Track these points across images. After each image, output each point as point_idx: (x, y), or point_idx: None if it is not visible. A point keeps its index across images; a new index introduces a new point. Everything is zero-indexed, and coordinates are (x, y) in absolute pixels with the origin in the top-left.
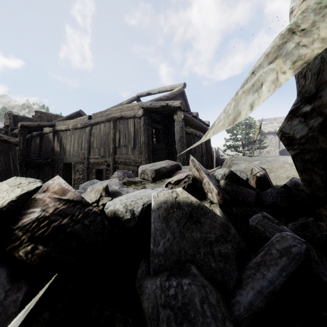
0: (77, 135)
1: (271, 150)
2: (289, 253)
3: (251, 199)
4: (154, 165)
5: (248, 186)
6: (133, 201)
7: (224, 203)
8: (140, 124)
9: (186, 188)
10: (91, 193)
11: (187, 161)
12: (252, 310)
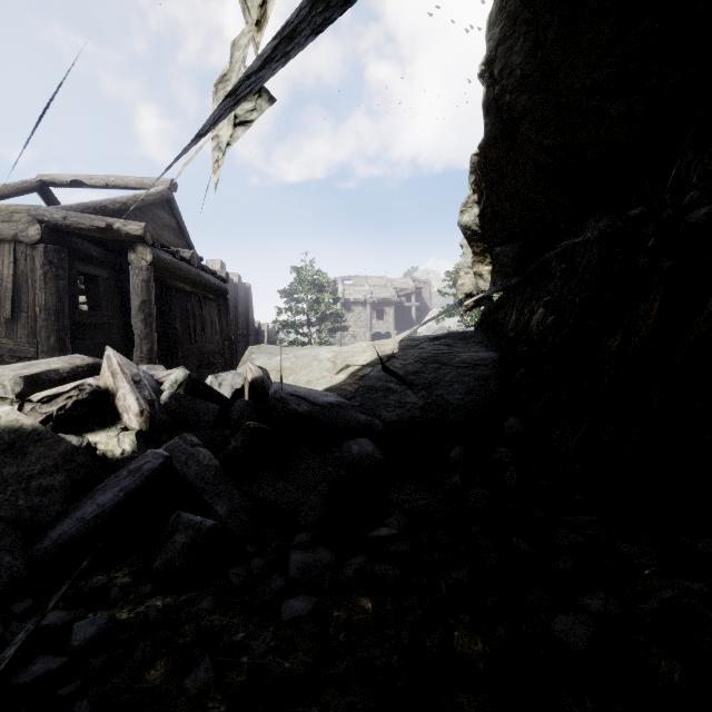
0: None
1: (359, 334)
2: (138, 471)
3: (209, 418)
4: (29, 366)
5: (218, 399)
6: None
7: (151, 428)
8: (33, 261)
9: (70, 408)
10: None
11: (179, 353)
12: (62, 540)
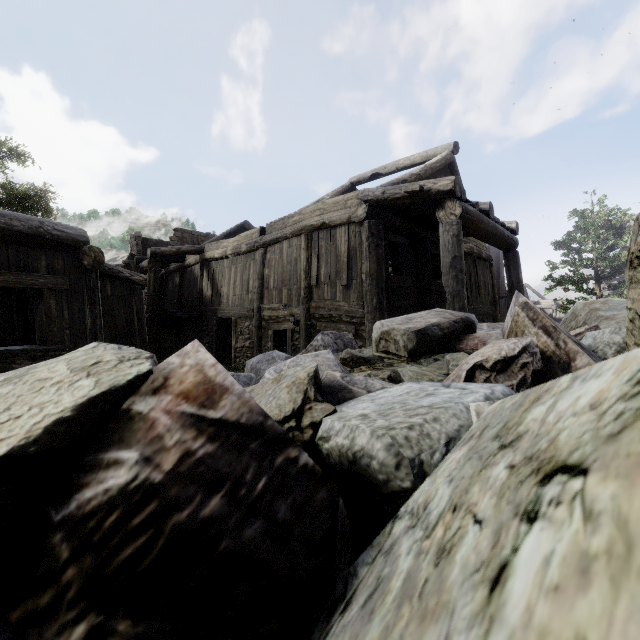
0: (240, 266)
1: None
2: None
3: None
4: (408, 319)
5: None
6: (412, 428)
7: None
8: (360, 236)
9: (531, 384)
10: (280, 389)
11: None
12: None
